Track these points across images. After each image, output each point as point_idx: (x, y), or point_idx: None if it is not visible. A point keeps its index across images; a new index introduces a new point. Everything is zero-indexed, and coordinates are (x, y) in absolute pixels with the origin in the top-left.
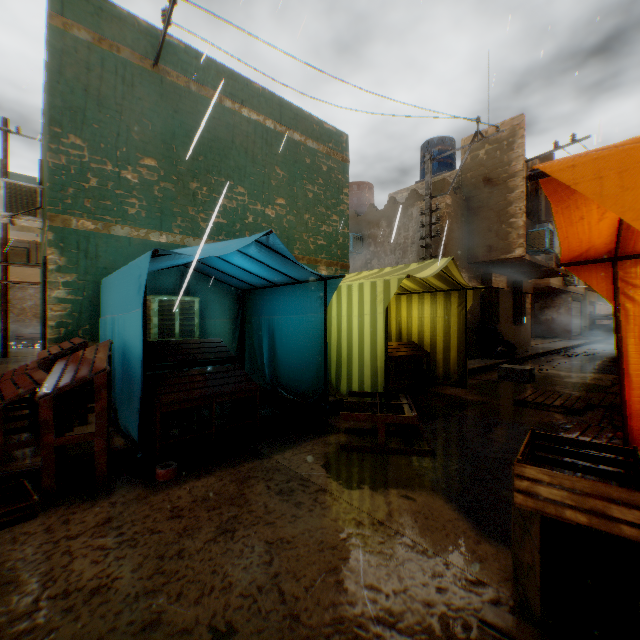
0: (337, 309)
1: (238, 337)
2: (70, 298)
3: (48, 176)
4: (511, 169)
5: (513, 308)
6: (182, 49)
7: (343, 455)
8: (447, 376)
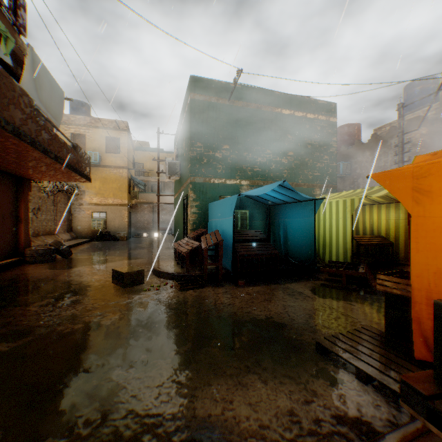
0: (323, 215)
1: (267, 230)
2: (197, 212)
3: (188, 160)
4: None
5: None
6: (240, 88)
7: (321, 288)
8: (406, 259)
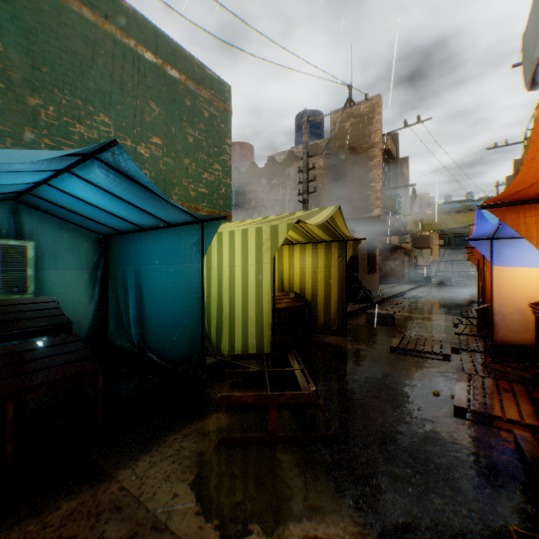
0: (218, 258)
1: (100, 291)
2: None
3: None
4: (371, 141)
5: (368, 260)
6: None
7: (222, 454)
8: (328, 325)
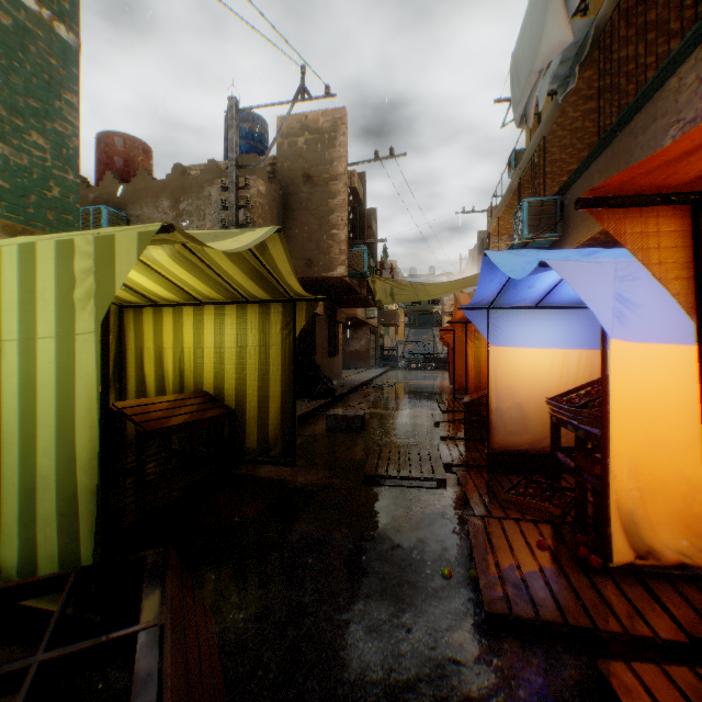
0: None
1: None
2: None
3: None
4: (334, 170)
5: (329, 338)
6: None
7: None
8: (264, 448)
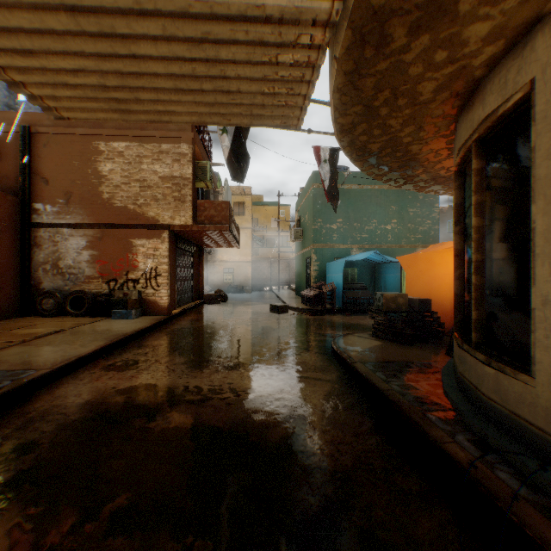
0: None
1: (372, 283)
2: (318, 269)
3: (311, 231)
4: None
5: None
6: (350, 174)
7: None
8: None
